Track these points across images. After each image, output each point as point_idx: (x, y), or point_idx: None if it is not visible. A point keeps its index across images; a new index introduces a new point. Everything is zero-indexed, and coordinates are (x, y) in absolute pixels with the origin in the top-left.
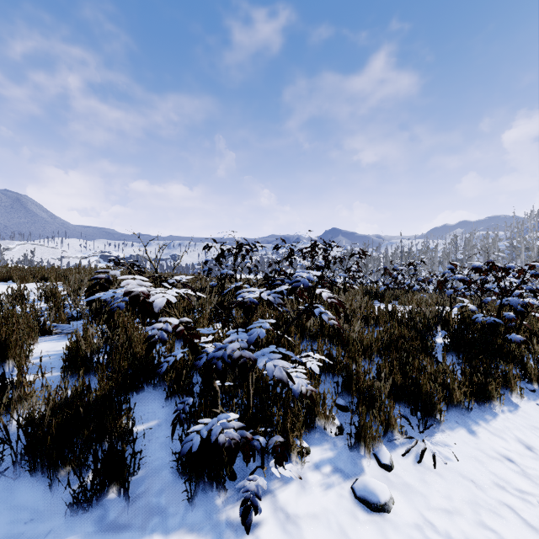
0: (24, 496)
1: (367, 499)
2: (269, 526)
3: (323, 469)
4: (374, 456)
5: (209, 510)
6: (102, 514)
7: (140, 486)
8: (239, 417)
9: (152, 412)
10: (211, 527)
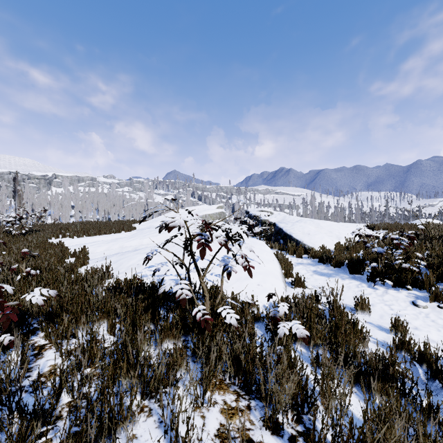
0: (345, 270)
1: (413, 302)
2: (380, 291)
3: (410, 294)
4: (439, 304)
5: (371, 284)
6: (354, 276)
7: (362, 276)
8: (387, 271)
9: None
10: (369, 285)
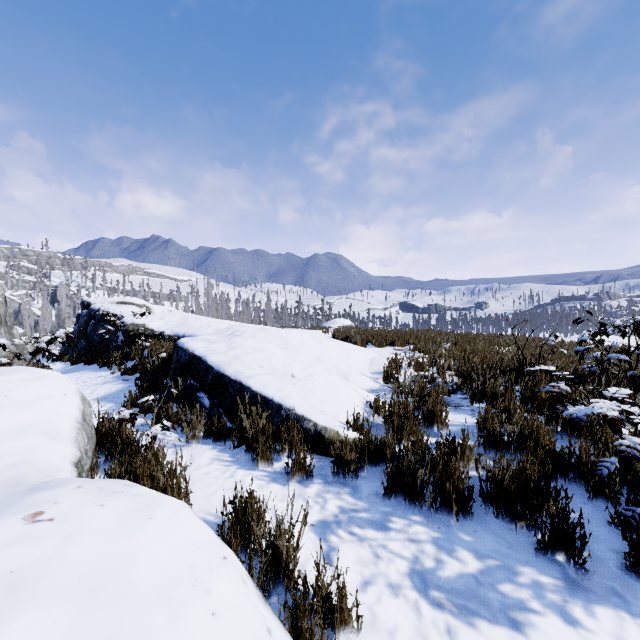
0: (496, 529)
1: None
2: None
3: None
4: None
5: None
6: (561, 569)
7: (588, 564)
8: None
9: (573, 504)
10: None
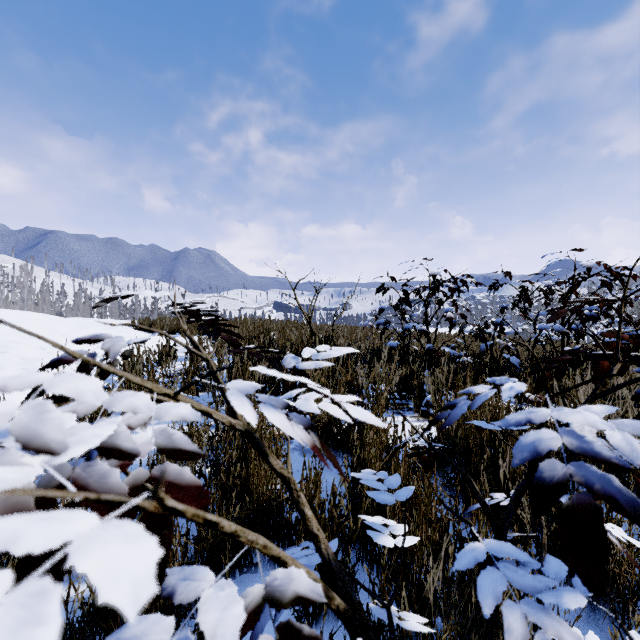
0: None
1: None
2: None
3: None
4: None
5: None
6: None
7: None
8: None
9: None
10: None
